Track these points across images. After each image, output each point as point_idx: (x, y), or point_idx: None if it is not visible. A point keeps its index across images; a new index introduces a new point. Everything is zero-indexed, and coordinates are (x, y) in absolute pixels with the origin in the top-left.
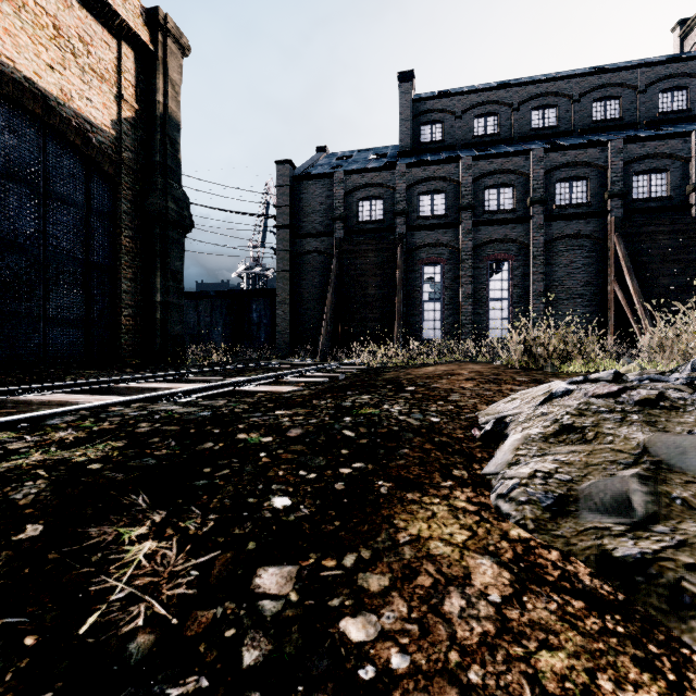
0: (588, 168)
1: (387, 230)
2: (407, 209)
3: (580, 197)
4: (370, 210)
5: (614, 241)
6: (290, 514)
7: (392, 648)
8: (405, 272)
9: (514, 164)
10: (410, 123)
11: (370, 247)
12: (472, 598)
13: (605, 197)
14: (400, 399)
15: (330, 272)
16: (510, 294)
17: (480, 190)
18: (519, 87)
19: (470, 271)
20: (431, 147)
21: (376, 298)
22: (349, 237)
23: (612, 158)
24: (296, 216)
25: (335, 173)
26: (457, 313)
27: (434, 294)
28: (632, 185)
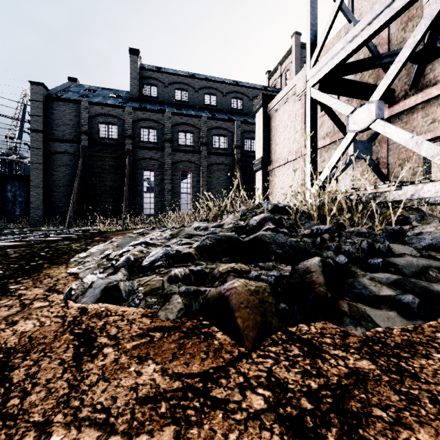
0: (227, 131)
1: (120, 145)
2: (132, 135)
3: (223, 145)
4: (108, 131)
5: (237, 169)
6: (1, 274)
7: (22, 287)
8: (131, 173)
9: (193, 122)
10: (137, 81)
11: (107, 155)
12: (53, 279)
13: (233, 147)
14: (83, 242)
15: (77, 168)
16: (191, 191)
17: (176, 132)
18: (198, 80)
19: (170, 176)
20: (150, 99)
21: (112, 188)
22: (92, 146)
23: (236, 129)
24: (49, 125)
25: (81, 101)
26: (163, 200)
27: (150, 188)
28: (244, 143)
